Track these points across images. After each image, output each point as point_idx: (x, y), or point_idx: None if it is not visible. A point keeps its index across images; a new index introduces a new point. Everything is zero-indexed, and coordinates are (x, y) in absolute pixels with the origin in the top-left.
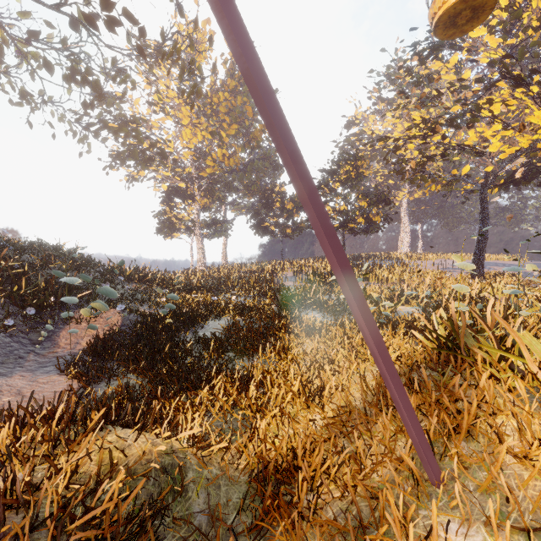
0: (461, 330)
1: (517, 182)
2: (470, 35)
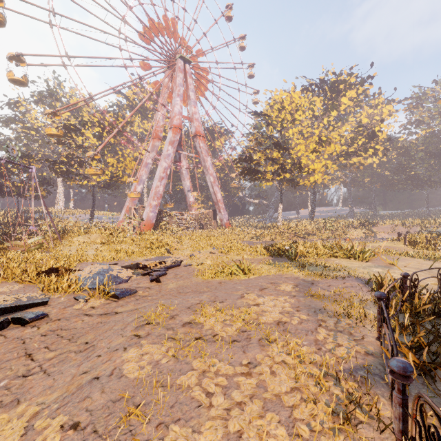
0: (67, 230)
1: (107, 187)
2: (86, 134)
